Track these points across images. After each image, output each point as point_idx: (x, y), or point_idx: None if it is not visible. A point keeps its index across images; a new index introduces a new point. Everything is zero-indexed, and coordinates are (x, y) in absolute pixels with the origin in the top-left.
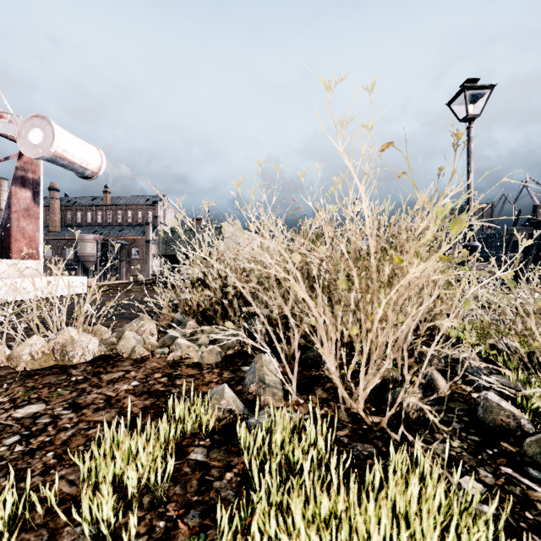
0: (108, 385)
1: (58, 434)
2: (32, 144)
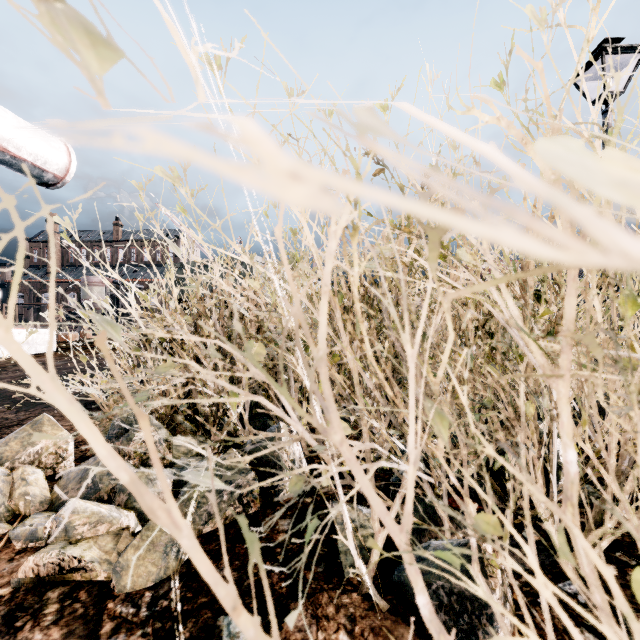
0: None
1: None
2: None
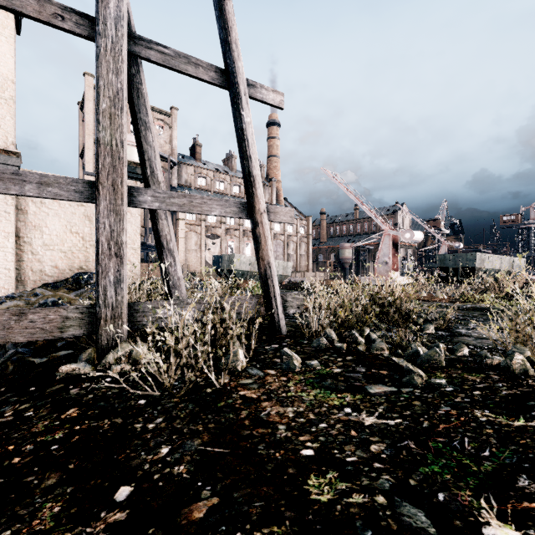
0: None
1: None
2: (406, 238)
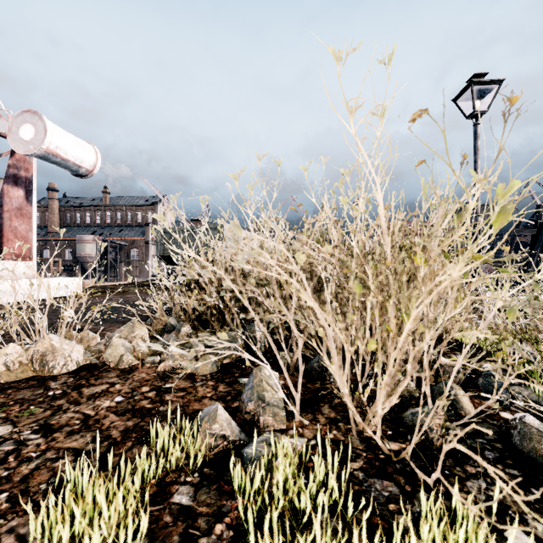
0: (88, 402)
1: (19, 467)
2: (23, 141)
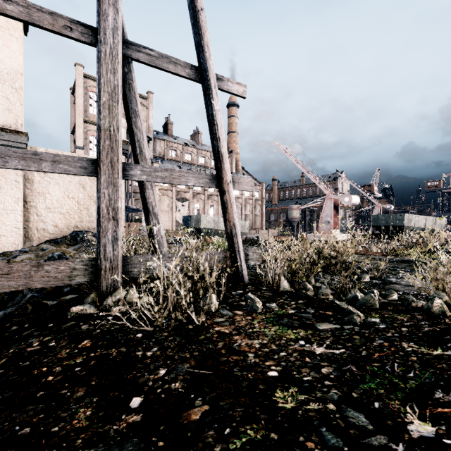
0: None
1: None
2: (345, 201)
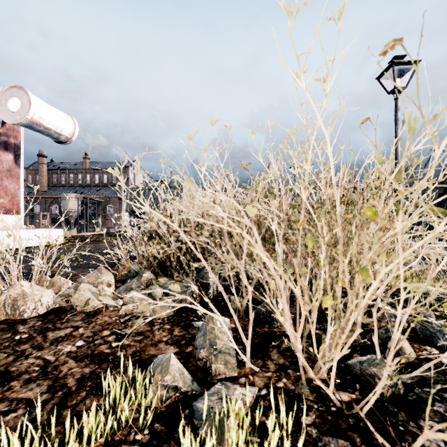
0: (51, 346)
1: None
2: (11, 112)
